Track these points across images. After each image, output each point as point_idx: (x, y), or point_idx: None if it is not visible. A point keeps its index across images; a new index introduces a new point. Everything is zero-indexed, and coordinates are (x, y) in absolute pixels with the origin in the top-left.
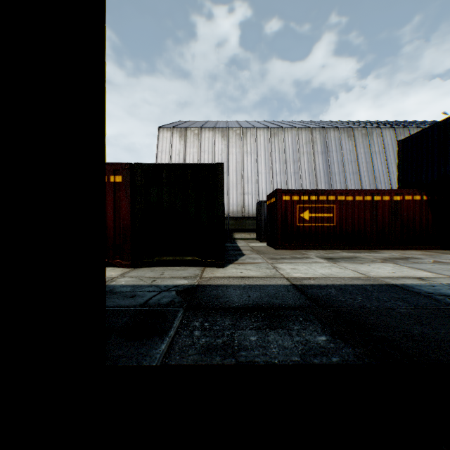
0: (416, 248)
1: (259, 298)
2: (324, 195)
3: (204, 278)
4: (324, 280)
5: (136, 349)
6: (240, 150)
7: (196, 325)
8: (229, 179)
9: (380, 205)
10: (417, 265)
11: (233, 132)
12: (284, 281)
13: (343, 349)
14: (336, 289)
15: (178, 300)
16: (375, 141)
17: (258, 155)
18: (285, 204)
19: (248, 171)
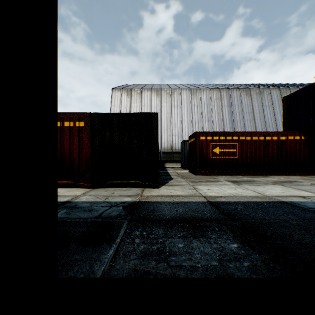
0: (296, 174)
1: (184, 212)
2: (230, 136)
3: (144, 196)
4: (232, 198)
5: (90, 254)
6: (170, 105)
7: (137, 233)
8: (162, 125)
9: (270, 143)
10: (299, 187)
11: (164, 92)
12: (202, 199)
13: (251, 255)
14: (241, 205)
15: (124, 213)
16: (265, 98)
17: (182, 107)
18: (202, 143)
19: (175, 119)
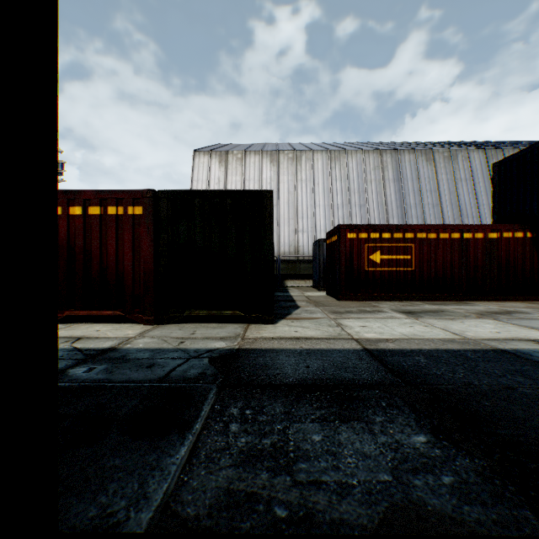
0: (518, 299)
1: (322, 370)
2: (399, 231)
3: (248, 339)
4: (407, 343)
5: (142, 455)
6: (293, 178)
7: (234, 413)
8: (280, 213)
9: (470, 244)
10: (525, 322)
11: (284, 156)
12: (353, 344)
13: (456, 460)
14: (425, 356)
15: (210, 372)
16: (460, 166)
17: (315, 183)
18: (350, 244)
19: (303, 203)
